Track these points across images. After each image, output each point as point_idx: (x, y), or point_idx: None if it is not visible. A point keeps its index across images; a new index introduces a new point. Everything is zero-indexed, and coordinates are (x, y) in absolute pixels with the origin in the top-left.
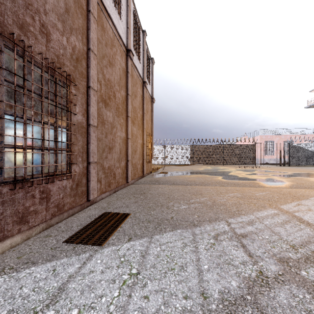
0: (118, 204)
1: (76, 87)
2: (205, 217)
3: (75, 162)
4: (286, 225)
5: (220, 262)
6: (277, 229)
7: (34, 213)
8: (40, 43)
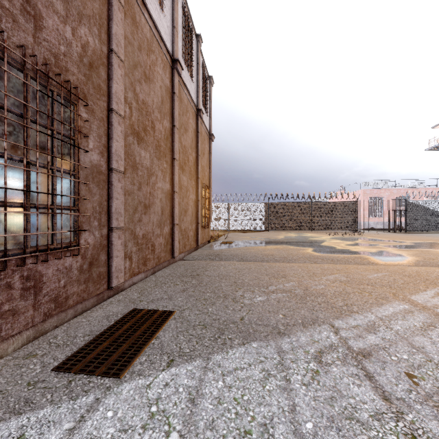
0: (157, 295)
1: (89, 109)
2: (296, 317)
3: (88, 228)
4: (430, 332)
5: (333, 415)
6: (418, 340)
7: (10, 315)
8: (23, 30)
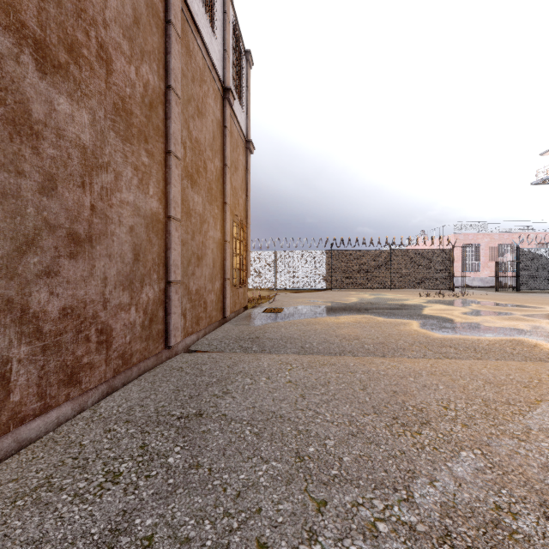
0: None
1: None
2: None
3: None
4: None
5: None
6: None
7: None
8: None
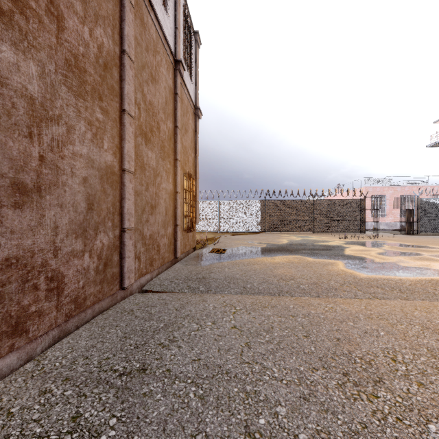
0: None
1: None
2: None
3: None
4: None
5: None
6: None
7: None
8: None
